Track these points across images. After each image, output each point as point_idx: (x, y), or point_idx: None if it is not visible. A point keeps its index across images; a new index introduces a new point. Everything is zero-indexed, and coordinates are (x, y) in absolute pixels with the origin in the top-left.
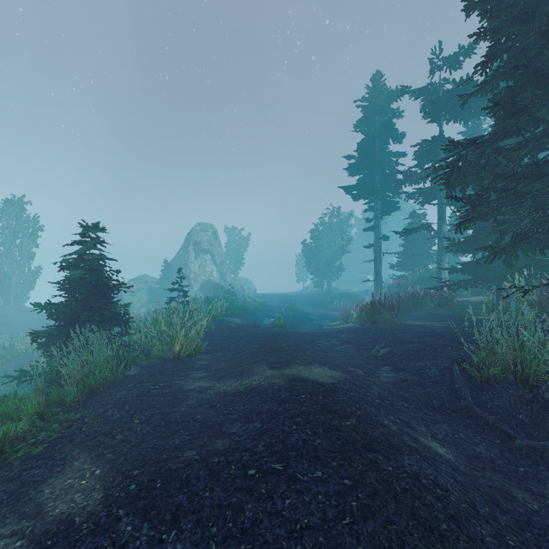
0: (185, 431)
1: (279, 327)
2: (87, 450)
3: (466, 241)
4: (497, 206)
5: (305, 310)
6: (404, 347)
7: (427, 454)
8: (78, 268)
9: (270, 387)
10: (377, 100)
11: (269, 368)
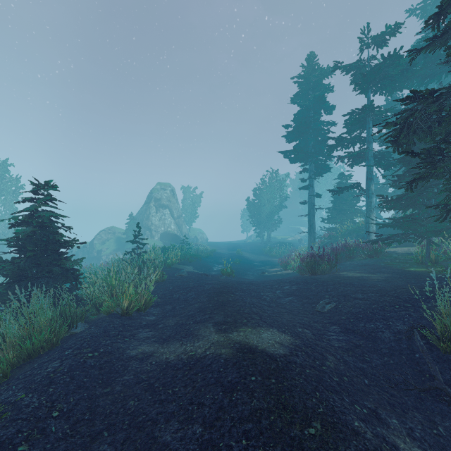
0: (109, 432)
1: (226, 275)
2: None
3: (398, 199)
4: None
5: (249, 257)
6: (349, 304)
7: None
8: (30, 224)
9: (215, 360)
10: (311, 77)
11: (216, 330)
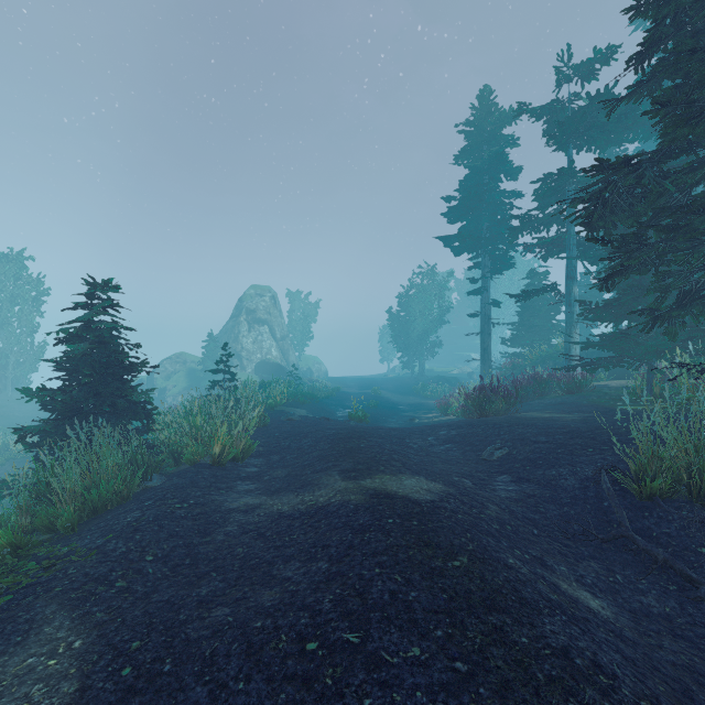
0: (218, 573)
1: (357, 420)
2: (68, 607)
3: (606, 306)
4: (664, 250)
5: (391, 399)
6: (527, 449)
7: (575, 611)
8: (83, 340)
9: (343, 506)
10: (486, 124)
11: (343, 478)
